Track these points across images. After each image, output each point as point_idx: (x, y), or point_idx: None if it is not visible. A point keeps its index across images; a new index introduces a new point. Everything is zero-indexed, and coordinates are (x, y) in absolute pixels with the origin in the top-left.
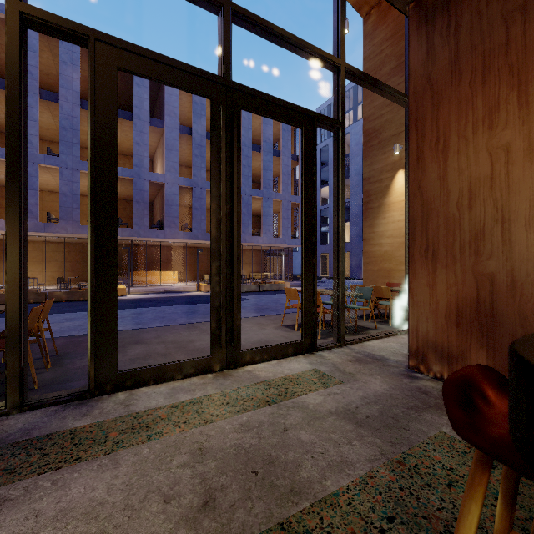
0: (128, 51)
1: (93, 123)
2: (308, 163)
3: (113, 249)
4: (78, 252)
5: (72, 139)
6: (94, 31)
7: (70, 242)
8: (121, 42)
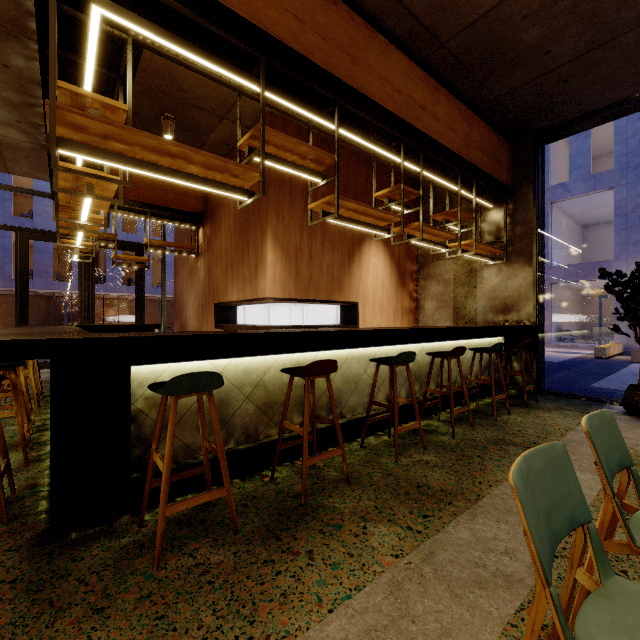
0: (34, 232)
1: (18, 263)
2: (139, 269)
3: (27, 313)
4: (11, 304)
5: (4, 195)
6: (18, 227)
7: (1, 294)
8: (31, 230)
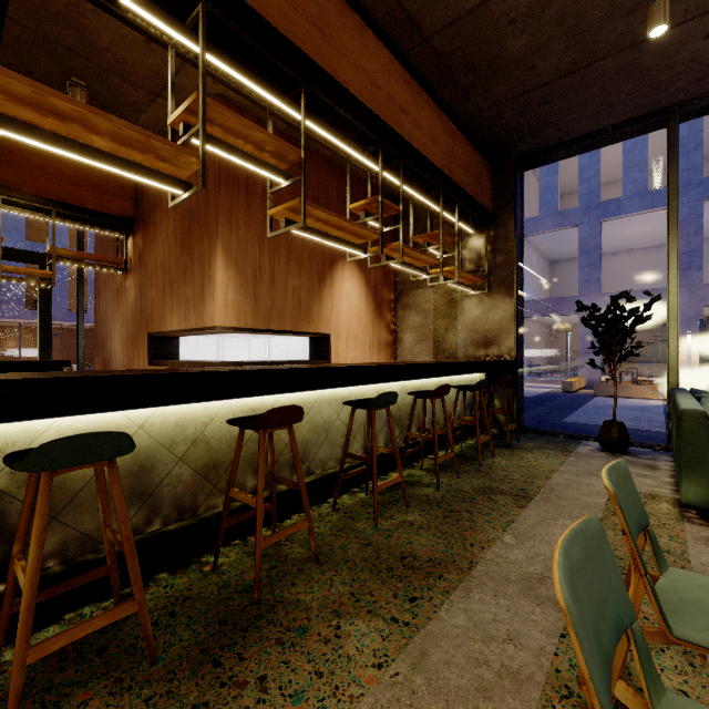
0: None
1: None
2: (44, 288)
3: None
4: None
5: None
6: None
7: None
8: None
